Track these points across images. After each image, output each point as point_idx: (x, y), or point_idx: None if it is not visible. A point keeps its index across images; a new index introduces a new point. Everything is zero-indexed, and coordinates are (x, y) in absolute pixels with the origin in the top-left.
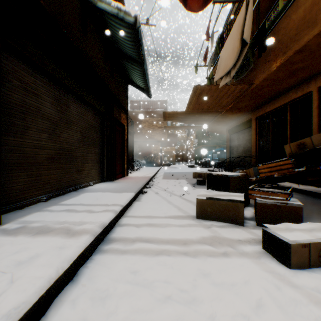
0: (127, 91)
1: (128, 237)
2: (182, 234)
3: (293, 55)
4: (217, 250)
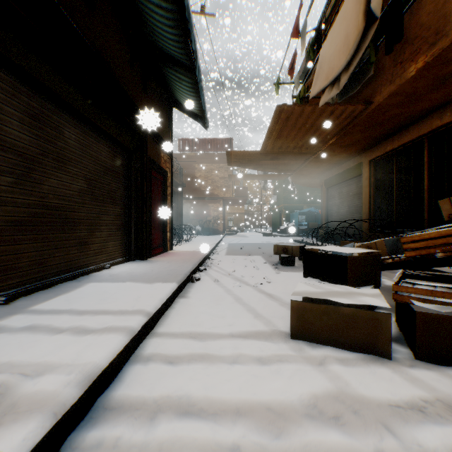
0: (171, 119)
1: (150, 398)
2: (268, 388)
3: (450, 46)
4: (358, 442)
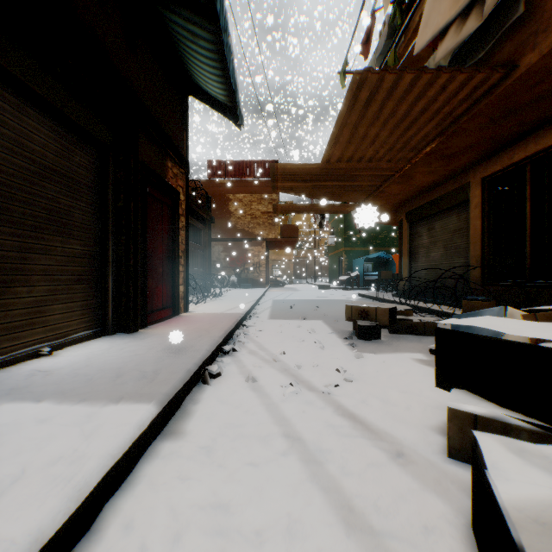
0: (187, 113)
1: None
2: None
3: None
4: None
